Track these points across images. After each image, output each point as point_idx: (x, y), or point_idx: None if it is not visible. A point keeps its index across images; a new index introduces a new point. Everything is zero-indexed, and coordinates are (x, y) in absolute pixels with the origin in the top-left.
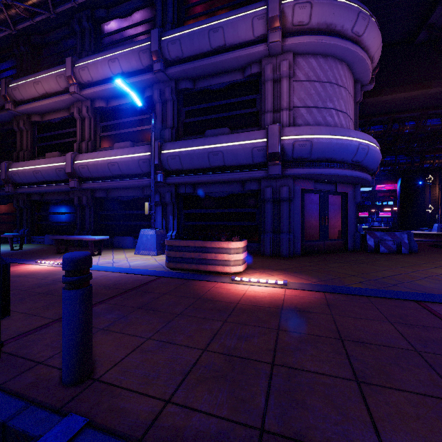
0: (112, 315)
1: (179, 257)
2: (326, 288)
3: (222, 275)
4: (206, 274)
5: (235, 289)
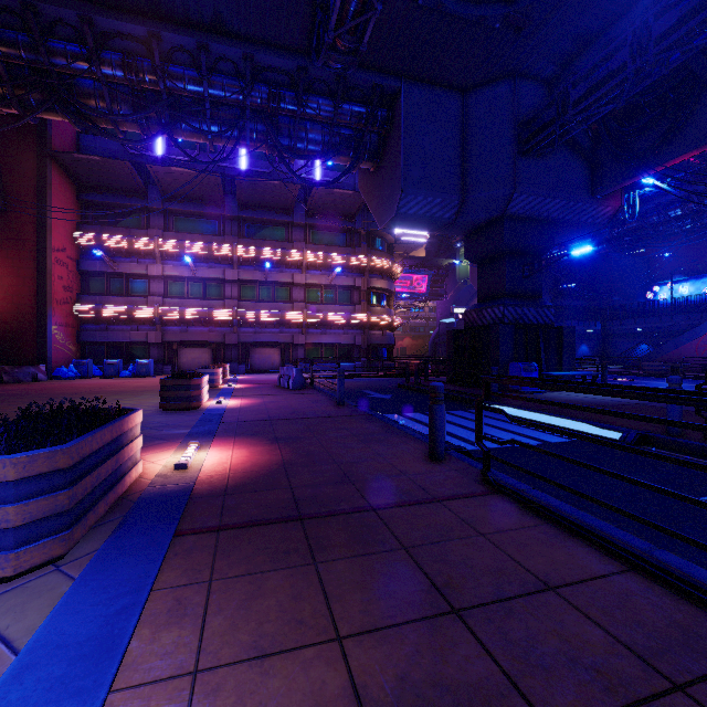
0: (384, 483)
1: (89, 493)
2: (202, 436)
3: (144, 483)
4: (132, 497)
5: (229, 462)
